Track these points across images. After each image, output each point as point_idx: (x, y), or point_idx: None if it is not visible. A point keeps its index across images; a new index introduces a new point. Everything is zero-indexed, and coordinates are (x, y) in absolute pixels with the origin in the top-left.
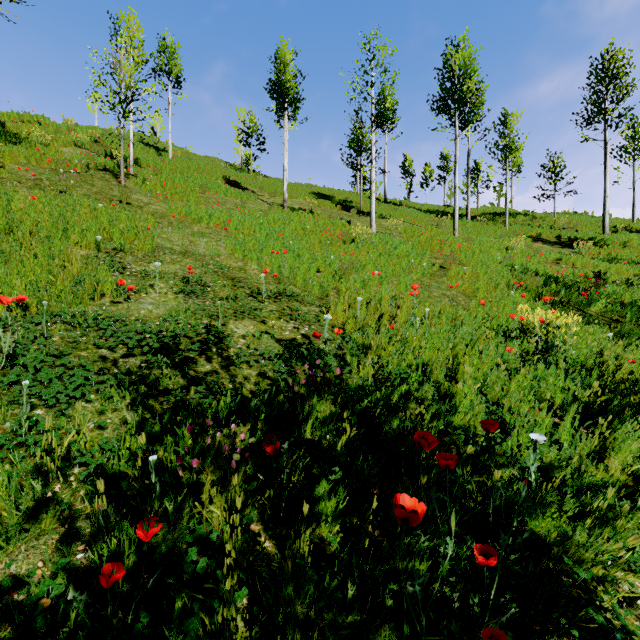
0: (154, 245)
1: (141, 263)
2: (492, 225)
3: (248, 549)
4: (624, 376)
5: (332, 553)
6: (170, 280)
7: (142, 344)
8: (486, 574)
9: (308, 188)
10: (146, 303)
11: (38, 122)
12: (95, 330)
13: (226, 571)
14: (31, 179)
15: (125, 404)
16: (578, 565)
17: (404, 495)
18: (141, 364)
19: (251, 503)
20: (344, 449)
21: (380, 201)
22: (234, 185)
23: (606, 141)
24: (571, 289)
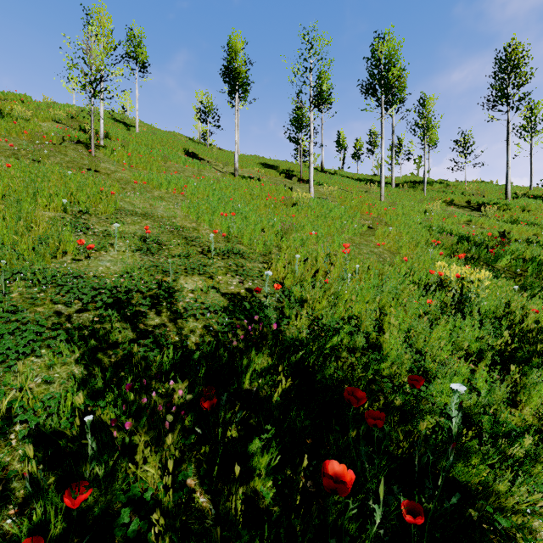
0: (117, 208)
1: (104, 224)
2: (413, 191)
3: (179, 511)
4: (531, 326)
5: (265, 507)
6: (129, 239)
7: (96, 299)
8: (413, 530)
9: (256, 159)
10: (105, 260)
11: (21, 100)
12: (54, 286)
13: (158, 533)
14: (9, 149)
15: (74, 358)
16: (498, 513)
17: (333, 462)
18: (94, 318)
19: (187, 458)
20: (280, 398)
21: (318, 171)
22: (192, 156)
23: (508, 121)
24: (480, 247)
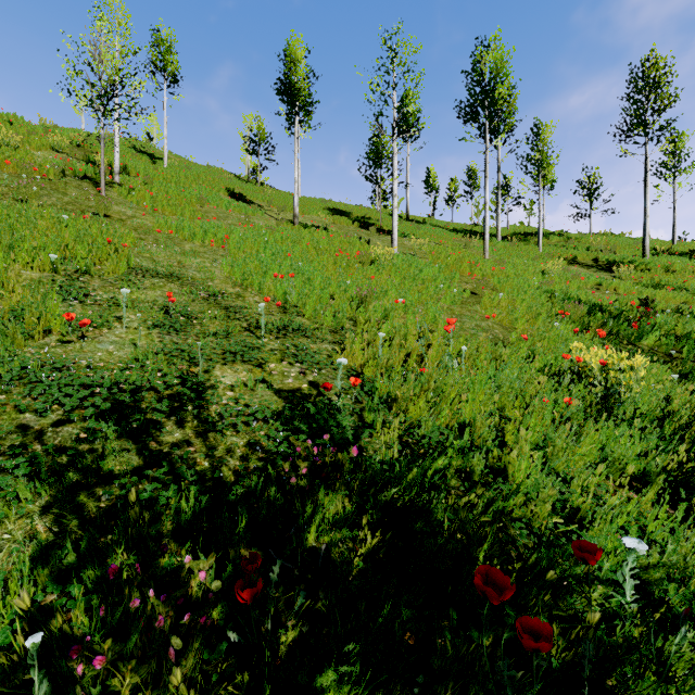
0: (131, 266)
1: (111, 289)
2: (524, 246)
3: None
4: None
5: None
6: (146, 310)
7: (85, 404)
8: None
9: (322, 203)
10: (107, 342)
11: (9, 122)
12: (23, 383)
13: None
14: None
15: (40, 504)
16: None
17: None
18: (80, 434)
19: (212, 693)
20: (363, 561)
21: (402, 218)
22: (239, 198)
23: (646, 156)
24: (619, 319)
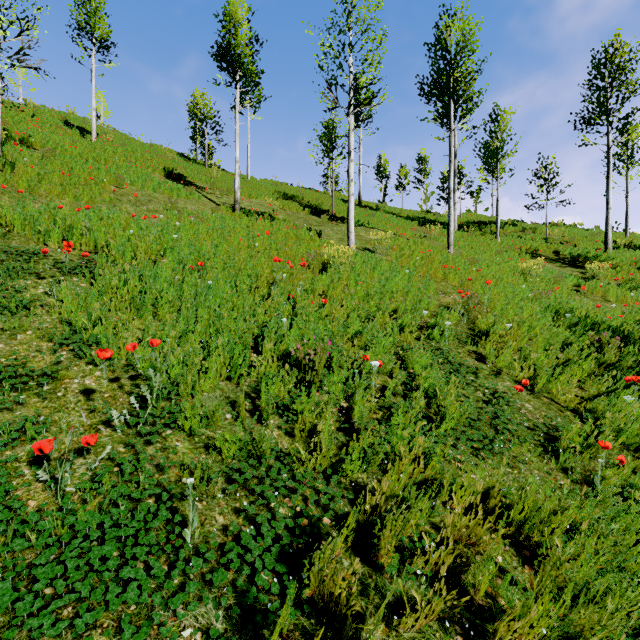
0: None
1: None
2: (481, 236)
3: None
4: None
5: None
6: None
7: None
8: None
9: (273, 186)
10: None
11: None
12: None
13: None
14: None
15: None
16: None
17: None
18: None
19: None
20: None
21: (355, 204)
22: (177, 179)
23: (609, 146)
24: None
